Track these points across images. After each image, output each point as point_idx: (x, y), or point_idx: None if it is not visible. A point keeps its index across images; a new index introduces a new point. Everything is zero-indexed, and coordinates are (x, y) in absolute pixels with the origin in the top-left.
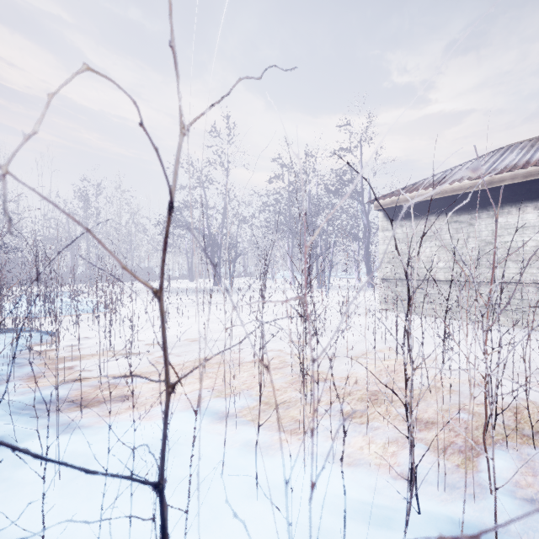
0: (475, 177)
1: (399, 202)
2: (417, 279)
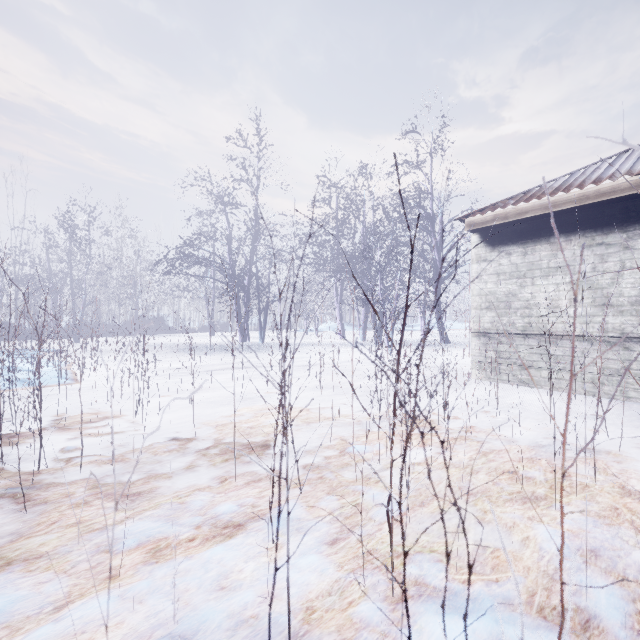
0: (639, 170)
1: (507, 217)
2: (534, 333)
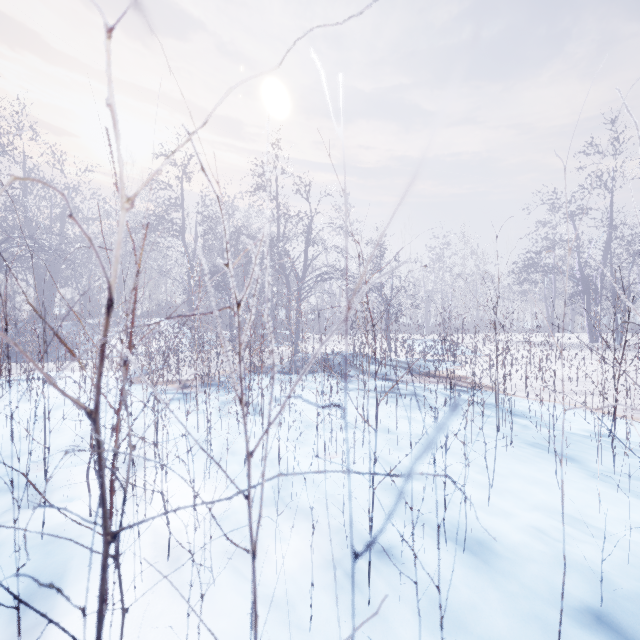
0: None
1: None
2: None
